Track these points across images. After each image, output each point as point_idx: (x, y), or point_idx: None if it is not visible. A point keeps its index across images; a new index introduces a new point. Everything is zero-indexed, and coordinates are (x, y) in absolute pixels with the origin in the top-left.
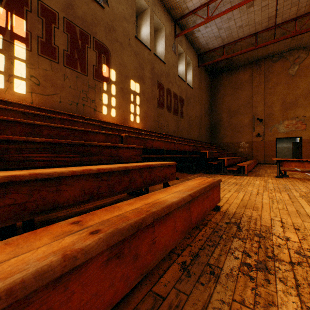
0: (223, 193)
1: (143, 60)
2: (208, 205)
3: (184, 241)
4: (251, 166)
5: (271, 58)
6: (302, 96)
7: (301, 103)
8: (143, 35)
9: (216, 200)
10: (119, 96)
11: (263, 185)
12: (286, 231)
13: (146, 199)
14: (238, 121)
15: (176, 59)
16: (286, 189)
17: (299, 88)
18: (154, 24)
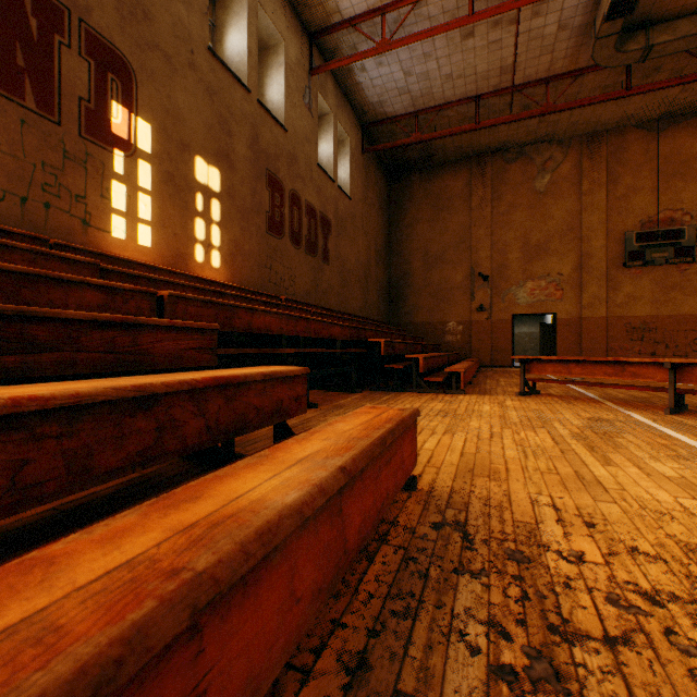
0: (419, 439)
1: (229, 111)
2: (391, 483)
3: (326, 611)
4: (471, 372)
5: (505, 155)
6: (556, 235)
7: (554, 249)
8: (231, 50)
9: (408, 464)
10: (164, 194)
11: (498, 414)
12: (572, 534)
13: (192, 502)
14: (444, 277)
15: (313, 126)
16: (543, 421)
17: (551, 219)
18: (260, 31)
